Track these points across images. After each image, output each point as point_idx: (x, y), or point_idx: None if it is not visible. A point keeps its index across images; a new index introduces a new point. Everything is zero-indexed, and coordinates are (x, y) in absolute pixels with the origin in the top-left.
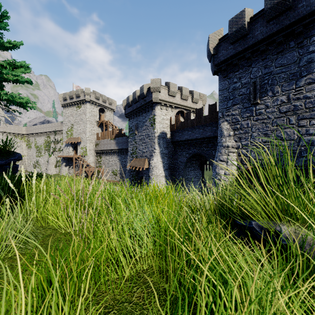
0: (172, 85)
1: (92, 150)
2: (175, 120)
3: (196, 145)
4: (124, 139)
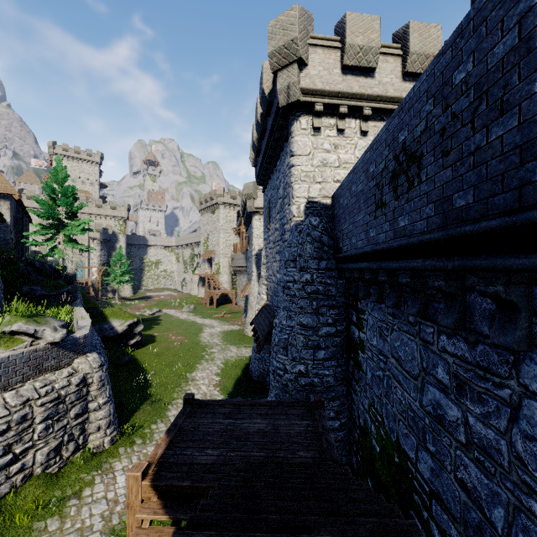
0: None
1: (227, 267)
2: None
3: None
4: None
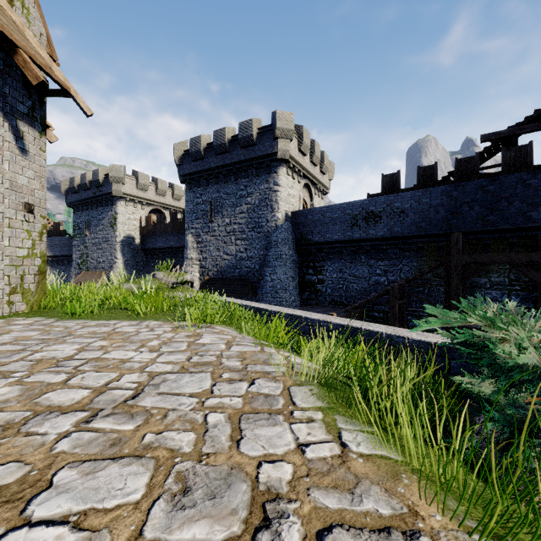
0: (142, 176)
1: None
2: (146, 221)
3: (172, 255)
4: (64, 240)
